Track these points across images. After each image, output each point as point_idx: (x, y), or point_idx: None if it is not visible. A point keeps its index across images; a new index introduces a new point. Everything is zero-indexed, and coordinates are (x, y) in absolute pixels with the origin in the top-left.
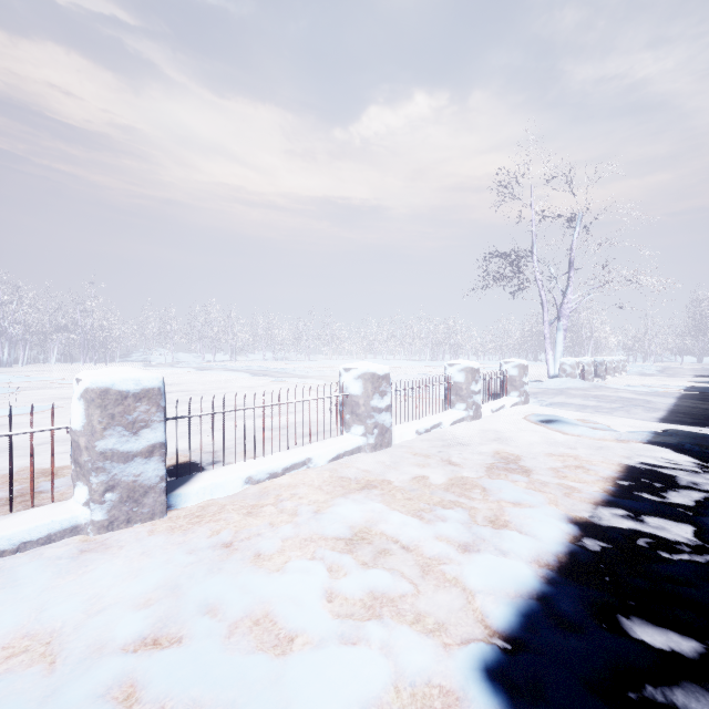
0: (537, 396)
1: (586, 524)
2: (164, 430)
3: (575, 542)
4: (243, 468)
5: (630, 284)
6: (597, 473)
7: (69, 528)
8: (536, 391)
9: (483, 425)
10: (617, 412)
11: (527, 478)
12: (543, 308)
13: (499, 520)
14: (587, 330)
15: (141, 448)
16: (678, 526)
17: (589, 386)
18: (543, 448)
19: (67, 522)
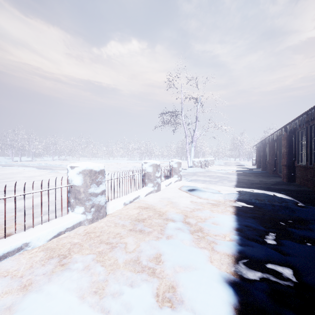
0: (185, 176)
1: (236, 283)
2: None
3: (237, 314)
4: None
5: (218, 128)
6: (224, 225)
7: None
8: (184, 174)
9: (162, 195)
10: (218, 183)
11: (189, 236)
12: (186, 137)
13: (175, 294)
14: (200, 148)
15: None
16: (283, 269)
17: (204, 171)
18: (193, 208)
19: None
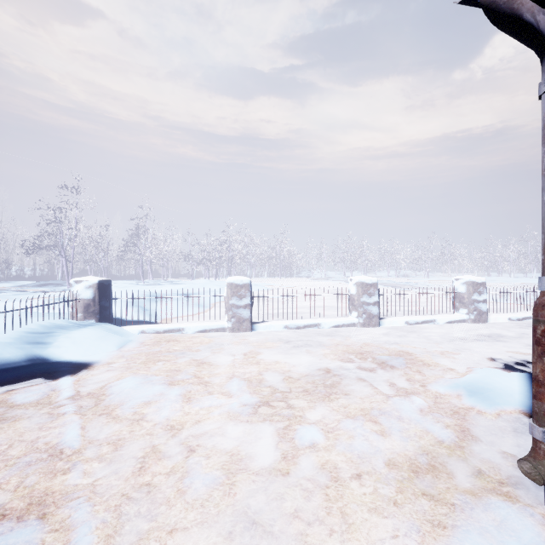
0: None
1: None
2: (378, 297)
3: None
4: (403, 318)
5: None
6: None
7: (353, 323)
8: None
9: None
10: None
11: None
12: None
13: None
14: None
15: (371, 302)
16: None
17: None
18: None
19: (352, 321)
